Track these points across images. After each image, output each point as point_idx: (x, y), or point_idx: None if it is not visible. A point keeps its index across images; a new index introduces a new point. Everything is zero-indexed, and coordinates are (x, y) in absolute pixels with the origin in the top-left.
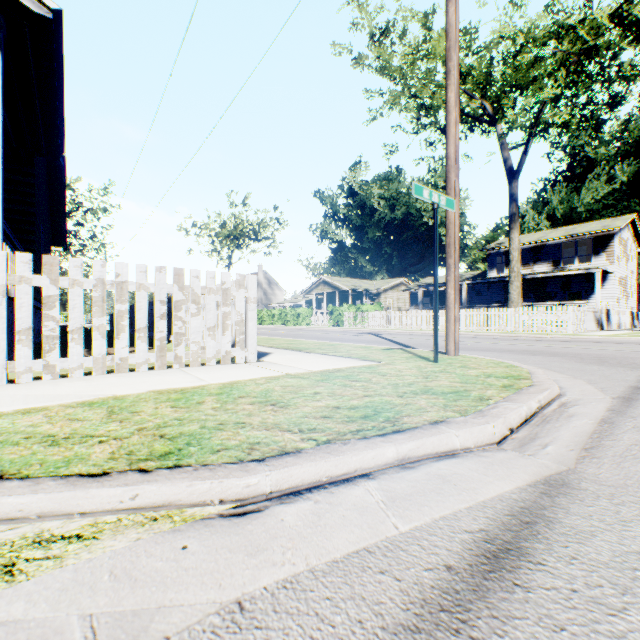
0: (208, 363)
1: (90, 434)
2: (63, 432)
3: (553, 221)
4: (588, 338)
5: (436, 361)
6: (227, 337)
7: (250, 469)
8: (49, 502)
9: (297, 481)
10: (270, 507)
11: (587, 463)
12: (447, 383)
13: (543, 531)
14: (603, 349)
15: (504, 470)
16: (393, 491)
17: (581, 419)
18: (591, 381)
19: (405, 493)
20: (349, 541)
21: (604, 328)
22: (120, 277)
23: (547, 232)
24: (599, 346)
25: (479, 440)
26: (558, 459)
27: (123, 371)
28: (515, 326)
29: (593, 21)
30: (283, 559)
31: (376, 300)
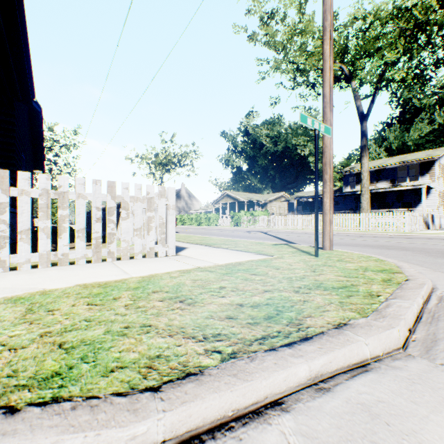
0: (135, 257)
1: None
2: None
3: (389, 152)
4: (422, 235)
5: (317, 255)
6: (151, 236)
7: (140, 408)
8: None
9: (197, 421)
10: None
11: None
12: (333, 277)
13: None
14: (439, 244)
15: (431, 393)
16: (315, 437)
17: None
18: None
19: (331, 442)
20: None
21: (430, 228)
22: (62, 188)
23: (386, 159)
24: (434, 242)
25: (386, 346)
26: None
27: (64, 264)
28: (365, 226)
29: (423, 4)
30: None
31: (264, 208)
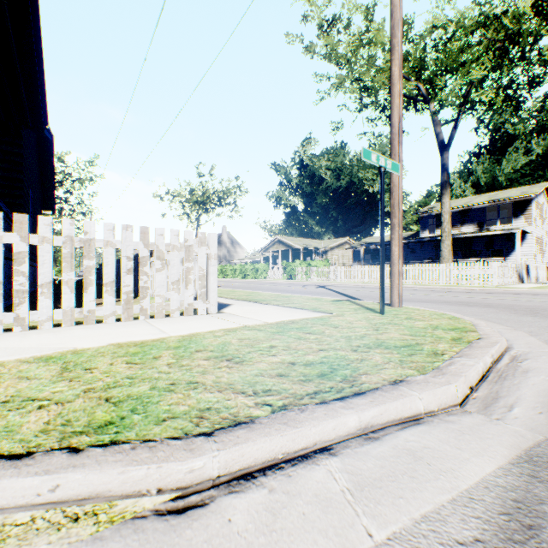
0: (172, 315)
1: (32, 397)
2: (5, 394)
3: (477, 188)
4: (513, 290)
5: (383, 313)
6: (190, 290)
7: (195, 448)
8: None
9: (249, 461)
10: (216, 499)
11: None
12: (398, 336)
13: None
14: (530, 300)
15: (478, 441)
16: (359, 474)
17: (538, 375)
18: (532, 333)
19: (374, 477)
20: None
21: (524, 281)
22: (88, 235)
23: (472, 198)
24: (525, 298)
25: (442, 402)
26: (530, 425)
27: (91, 323)
28: (446, 279)
29: (516, 11)
30: None
31: (324, 257)
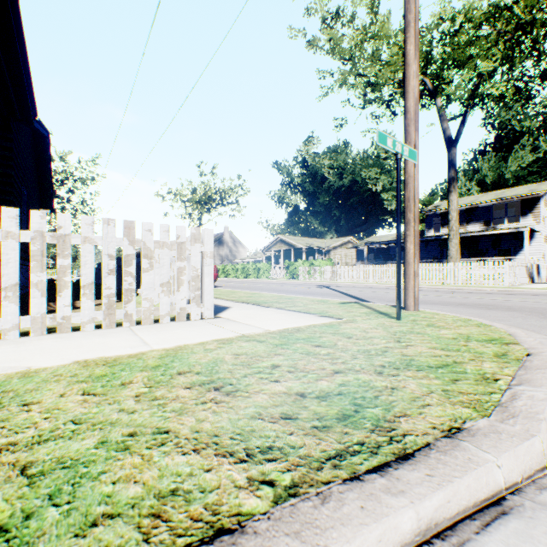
0: (161, 320)
1: None
2: None
3: (482, 187)
4: (527, 291)
5: (400, 318)
6: (182, 293)
7: None
8: None
9: None
10: None
11: None
12: (427, 350)
13: None
14: None
15: None
16: None
17: None
18: None
19: None
20: None
21: (535, 281)
22: (62, 229)
23: (479, 196)
24: (546, 299)
25: (526, 467)
26: None
27: (66, 331)
28: (454, 279)
29: (528, 0)
30: None
31: (327, 256)
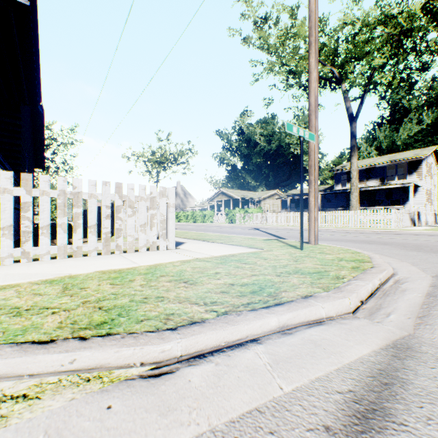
0: (140, 250)
1: (46, 306)
2: (26, 304)
3: (380, 151)
4: (406, 232)
5: (302, 248)
6: (154, 231)
7: (165, 337)
8: (4, 366)
9: (202, 346)
10: (180, 369)
11: (422, 329)
12: (311, 265)
13: (400, 392)
14: (418, 239)
15: (361, 335)
16: (277, 354)
17: (412, 293)
18: (414, 263)
19: (286, 356)
20: (243, 401)
21: (416, 224)
22: (77, 189)
23: (376, 158)
24: (415, 237)
25: (339, 310)
26: (400, 326)
27: (79, 256)
28: (354, 223)
29: (409, 12)
30: (189, 419)
31: (258, 205)
